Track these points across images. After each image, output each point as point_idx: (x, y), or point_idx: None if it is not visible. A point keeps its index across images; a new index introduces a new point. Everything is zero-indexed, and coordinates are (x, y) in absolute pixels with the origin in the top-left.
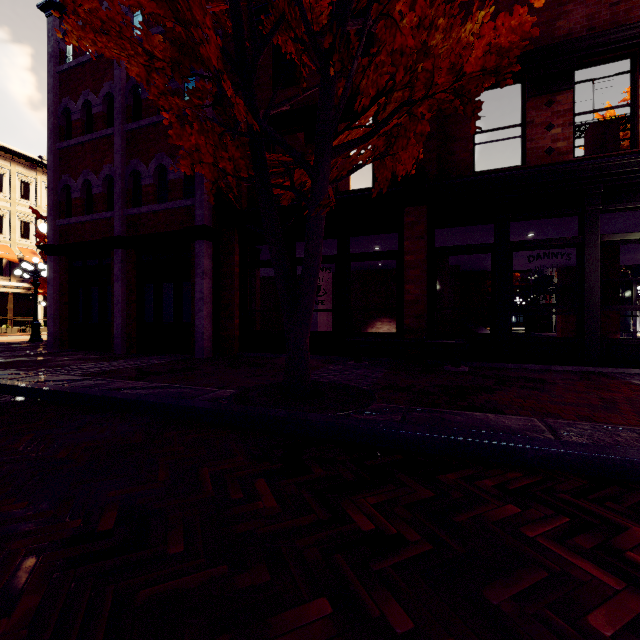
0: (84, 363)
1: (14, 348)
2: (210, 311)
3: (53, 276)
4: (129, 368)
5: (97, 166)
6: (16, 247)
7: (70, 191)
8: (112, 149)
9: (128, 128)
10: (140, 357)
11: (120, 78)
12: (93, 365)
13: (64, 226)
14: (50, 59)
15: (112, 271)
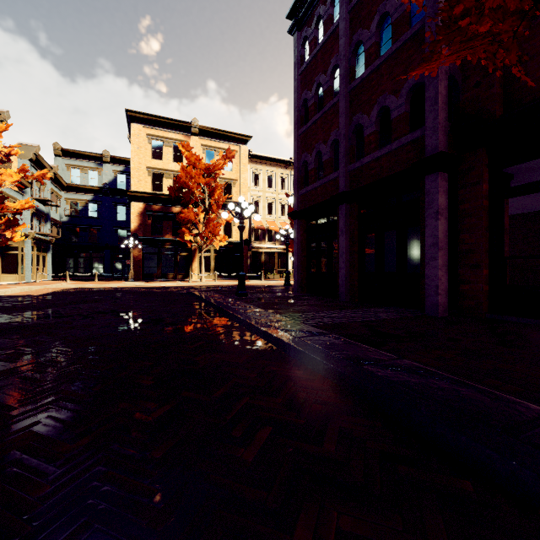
0: (317, 310)
1: (275, 290)
2: (445, 259)
3: (296, 236)
4: (358, 322)
5: (326, 136)
6: (278, 222)
7: (307, 165)
8: (337, 115)
9: (351, 88)
10: (363, 307)
11: (344, 45)
12: (325, 314)
13: (303, 195)
14: (294, 67)
15: (337, 226)
